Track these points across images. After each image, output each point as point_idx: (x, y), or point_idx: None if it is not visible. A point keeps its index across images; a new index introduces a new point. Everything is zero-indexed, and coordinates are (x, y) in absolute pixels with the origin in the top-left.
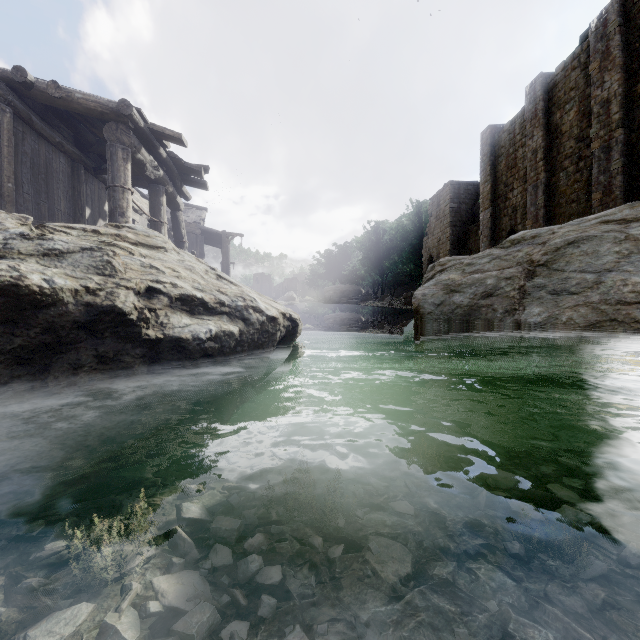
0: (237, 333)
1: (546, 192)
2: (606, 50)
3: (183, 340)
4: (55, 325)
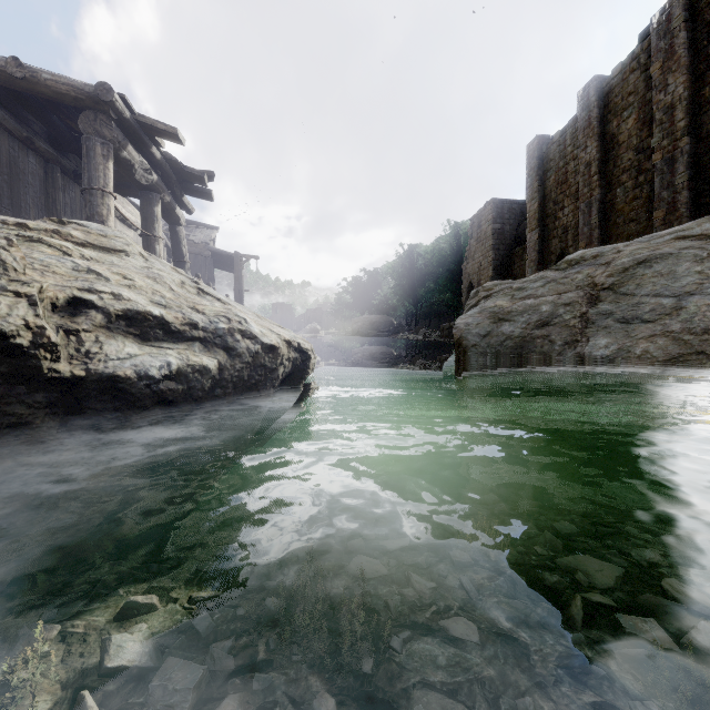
0: (215, 368)
1: (601, 210)
2: (670, 49)
3: (121, 379)
4: None
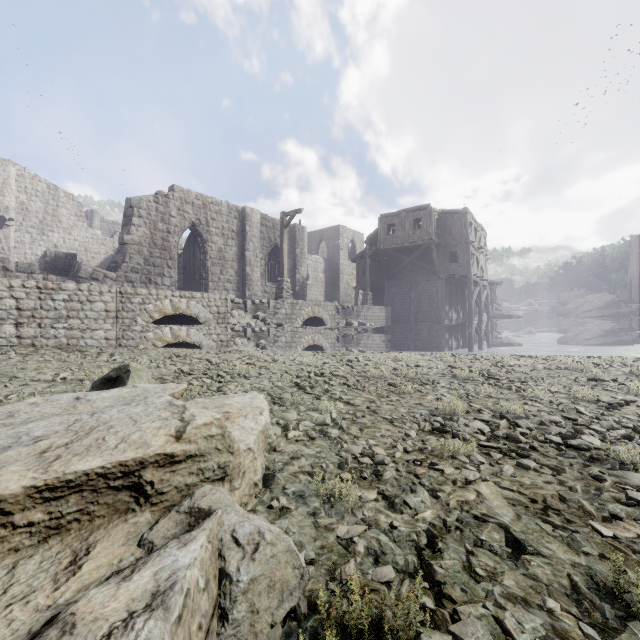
0: (518, 317)
1: None
2: None
3: (515, 317)
4: (510, 316)
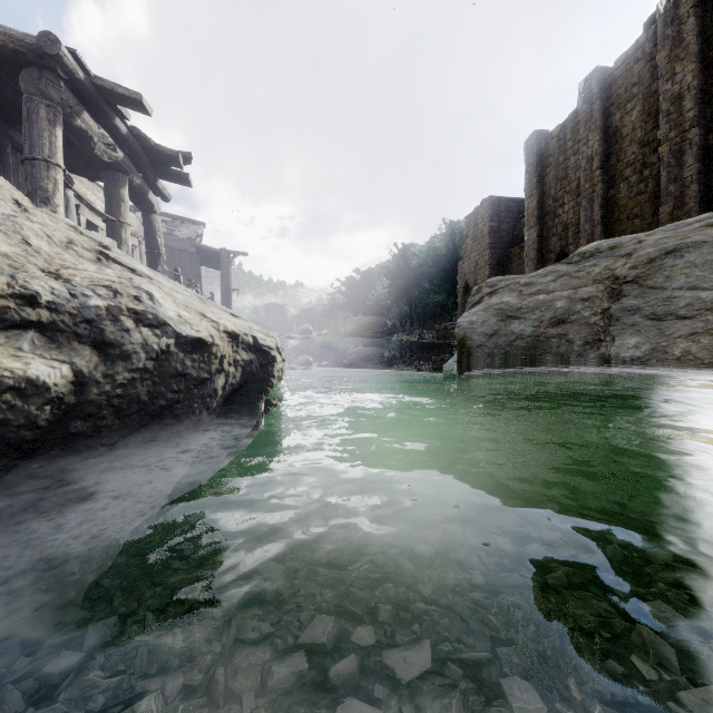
0: (62, 382)
1: (603, 206)
2: (678, 36)
3: None
4: None
